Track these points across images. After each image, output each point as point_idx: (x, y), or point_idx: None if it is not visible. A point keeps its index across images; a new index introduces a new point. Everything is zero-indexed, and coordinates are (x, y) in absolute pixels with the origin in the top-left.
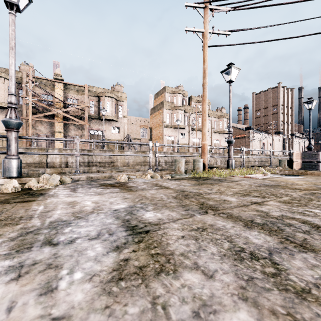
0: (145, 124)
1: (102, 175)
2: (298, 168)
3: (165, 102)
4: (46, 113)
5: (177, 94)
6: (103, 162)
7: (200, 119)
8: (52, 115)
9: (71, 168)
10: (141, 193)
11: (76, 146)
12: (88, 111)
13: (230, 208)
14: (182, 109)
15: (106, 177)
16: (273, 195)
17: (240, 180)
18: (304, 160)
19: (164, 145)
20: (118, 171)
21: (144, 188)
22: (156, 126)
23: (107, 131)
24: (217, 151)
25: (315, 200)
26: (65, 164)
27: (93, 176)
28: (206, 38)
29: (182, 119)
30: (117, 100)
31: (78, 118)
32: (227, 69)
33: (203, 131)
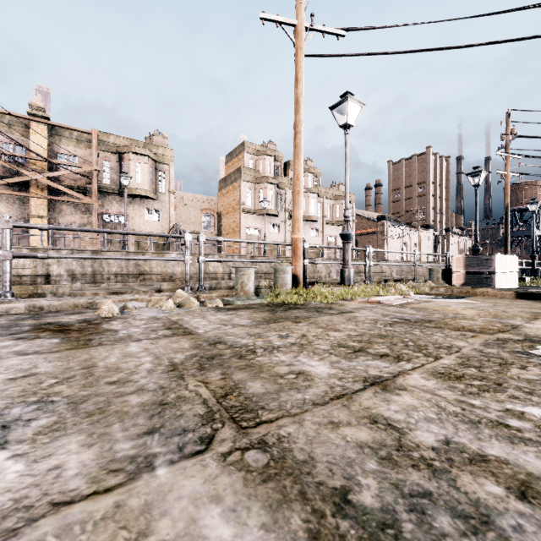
0: (211, 207)
1: (69, 302)
2: (460, 284)
3: (244, 169)
4: (10, 178)
5: (265, 155)
6: (122, 274)
7: (305, 200)
8: (25, 184)
9: (57, 285)
10: (97, 355)
11: (4, 238)
12: (99, 179)
13: (297, 414)
14: (273, 182)
15: (78, 306)
16: (419, 350)
17: (358, 308)
18: (469, 269)
19: (218, 239)
20: (113, 292)
21: (128, 337)
22: (228, 211)
23: (136, 217)
24: (332, 255)
25: (515, 364)
26: (44, 277)
27: (44, 305)
28: (301, 38)
29: (273, 199)
30: (155, 160)
31: (80, 191)
32: (341, 103)
33: (295, 213)
